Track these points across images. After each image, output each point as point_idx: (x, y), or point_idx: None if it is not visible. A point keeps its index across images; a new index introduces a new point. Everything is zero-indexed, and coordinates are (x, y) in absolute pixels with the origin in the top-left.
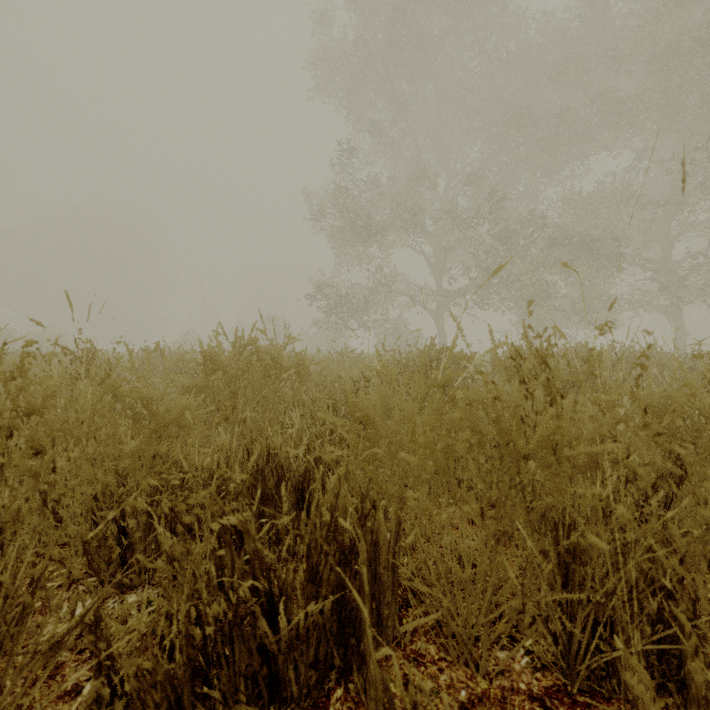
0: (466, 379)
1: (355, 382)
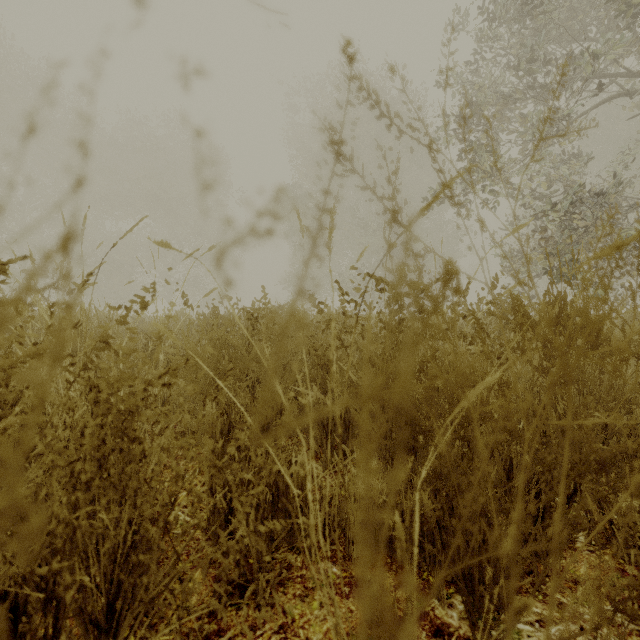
0: None
1: None
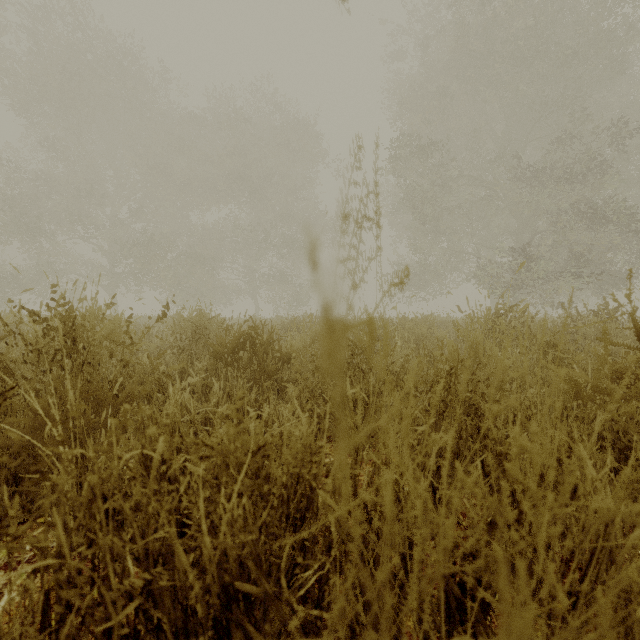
0: None
1: None
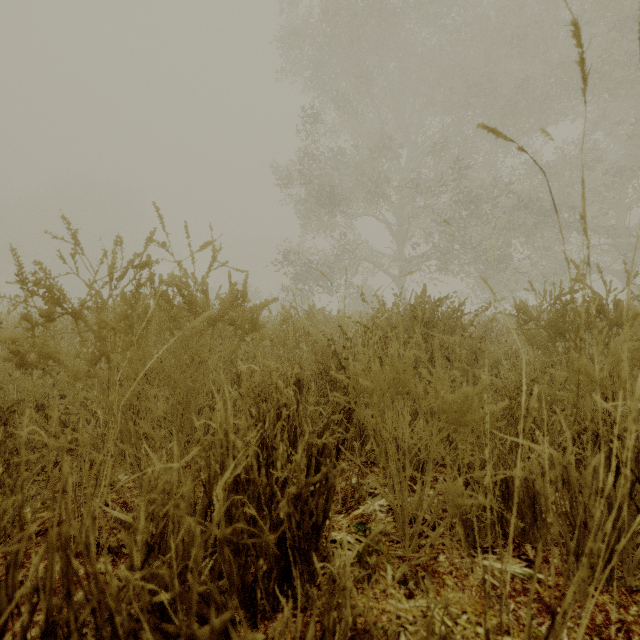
0: (477, 338)
1: (330, 340)
